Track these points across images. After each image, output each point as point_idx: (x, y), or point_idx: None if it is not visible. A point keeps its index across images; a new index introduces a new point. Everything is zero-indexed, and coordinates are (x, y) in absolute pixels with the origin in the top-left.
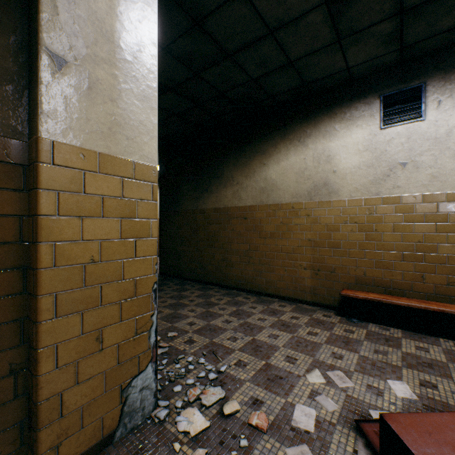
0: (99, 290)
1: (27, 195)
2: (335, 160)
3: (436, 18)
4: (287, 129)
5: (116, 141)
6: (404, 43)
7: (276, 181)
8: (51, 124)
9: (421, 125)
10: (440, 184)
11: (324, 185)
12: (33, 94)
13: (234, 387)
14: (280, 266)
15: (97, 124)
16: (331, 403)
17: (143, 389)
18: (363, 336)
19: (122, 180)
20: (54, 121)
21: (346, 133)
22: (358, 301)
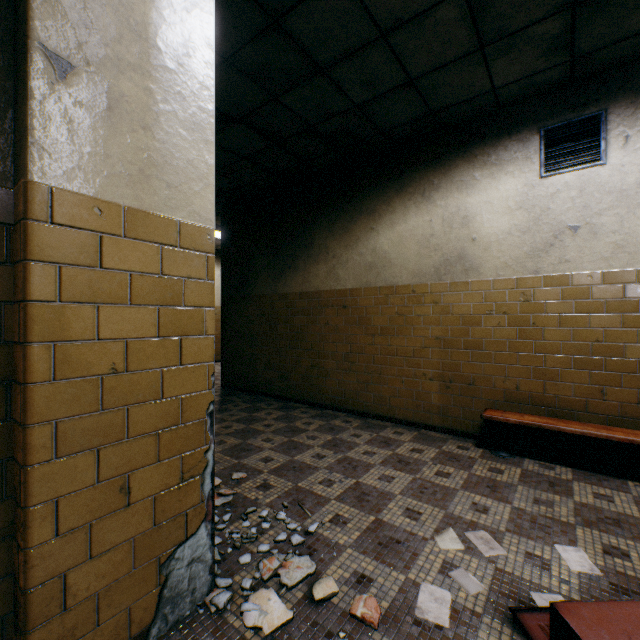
0: (124, 415)
1: (12, 271)
2: (474, 222)
3: (624, 13)
4: (405, 179)
5: (151, 189)
6: (576, 52)
7: (390, 253)
8: (48, 161)
9: (600, 171)
10: (628, 257)
11: (459, 259)
12: (20, 115)
13: (330, 556)
14: (395, 376)
15: (121, 163)
16: (474, 581)
17: (192, 563)
18: (517, 478)
19: (161, 249)
20: (53, 157)
21: (491, 183)
22: (508, 426)
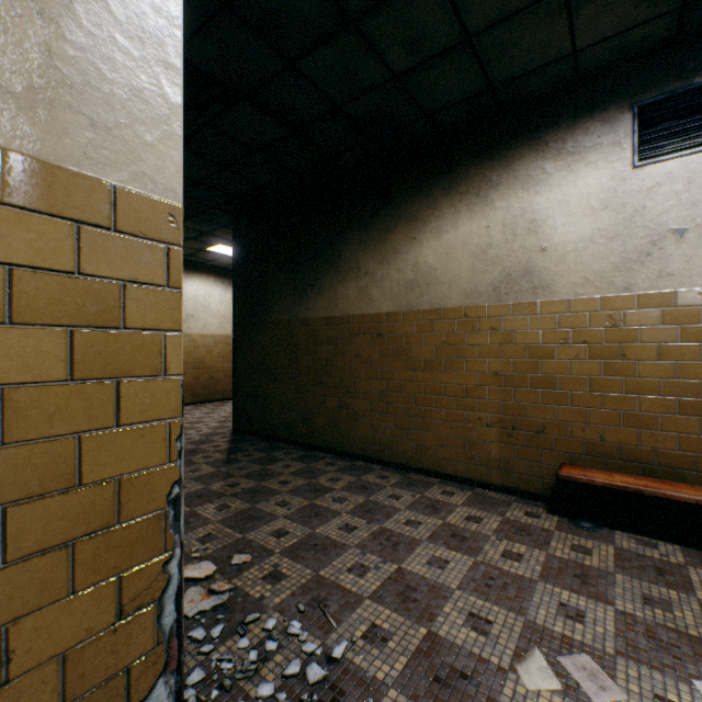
0: None
1: None
2: (545, 228)
3: None
4: (455, 175)
5: (56, 124)
6: None
7: (436, 269)
8: None
9: None
10: None
11: (524, 275)
12: None
13: None
14: (442, 421)
15: None
16: None
17: None
18: (611, 562)
19: (77, 230)
20: None
21: (566, 177)
22: (590, 486)
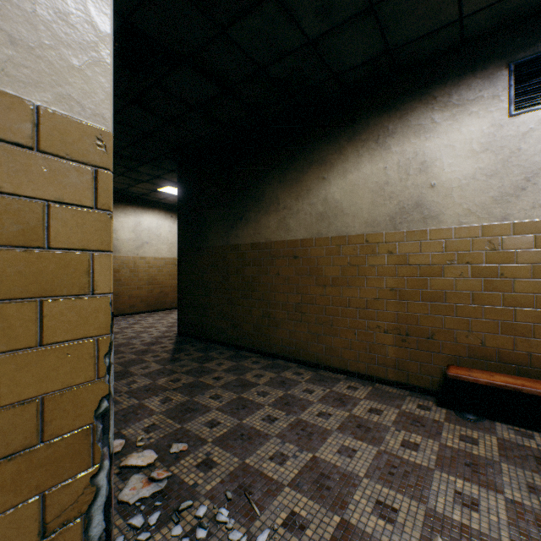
0: None
1: None
2: (433, 168)
3: None
4: (358, 126)
5: None
6: None
7: (342, 203)
8: None
9: None
10: None
11: (416, 207)
12: None
13: None
14: (347, 328)
15: None
16: None
17: None
18: (496, 451)
19: None
20: None
21: (452, 126)
22: (472, 384)
